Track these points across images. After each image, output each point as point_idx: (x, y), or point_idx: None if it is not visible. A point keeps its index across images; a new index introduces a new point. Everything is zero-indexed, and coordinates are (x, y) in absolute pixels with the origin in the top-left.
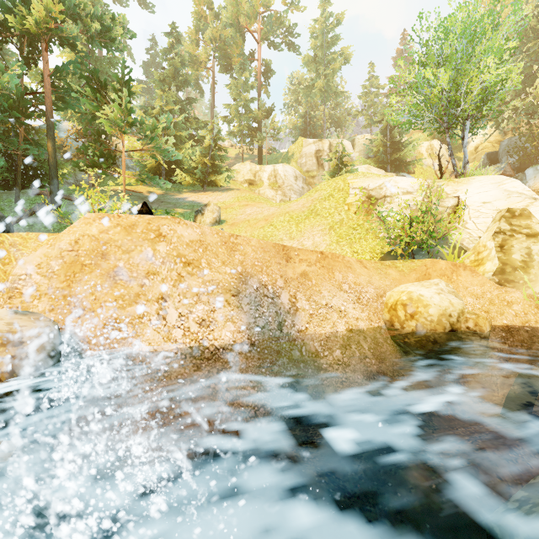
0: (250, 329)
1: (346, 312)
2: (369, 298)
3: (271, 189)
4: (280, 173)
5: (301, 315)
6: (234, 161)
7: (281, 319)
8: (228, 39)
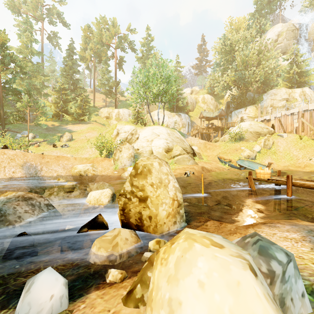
0: (26, 174)
1: (58, 171)
2: (68, 168)
3: (116, 121)
4: (121, 113)
5: (43, 171)
6: (108, 104)
7: (37, 172)
8: (98, 49)
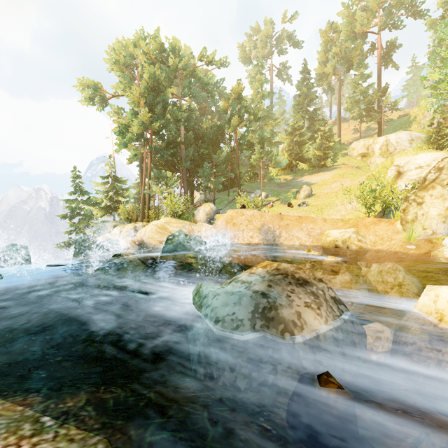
0: (263, 240)
1: (301, 238)
2: (315, 234)
3: (381, 158)
4: (391, 142)
5: (282, 238)
6: (362, 134)
7: (275, 238)
8: (347, 49)
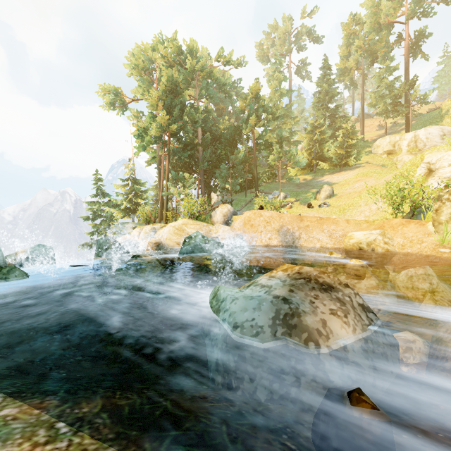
0: (282, 242)
1: (322, 240)
2: (337, 236)
3: (409, 155)
4: (420, 138)
5: (301, 239)
6: (388, 130)
7: (294, 240)
8: (371, 41)
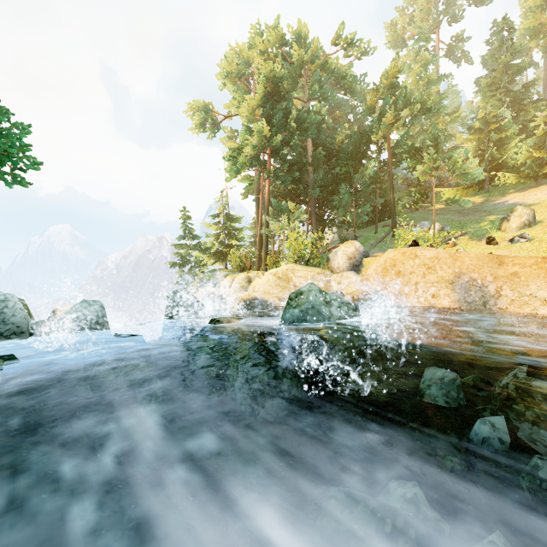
0: (460, 302)
1: None
2: None
3: None
4: None
5: (503, 299)
6: None
7: (486, 300)
8: None
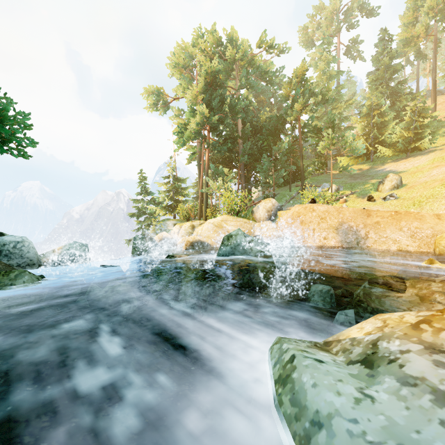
0: (342, 242)
1: (400, 241)
2: (423, 236)
3: None
4: None
5: (369, 240)
6: None
7: (358, 240)
8: None
